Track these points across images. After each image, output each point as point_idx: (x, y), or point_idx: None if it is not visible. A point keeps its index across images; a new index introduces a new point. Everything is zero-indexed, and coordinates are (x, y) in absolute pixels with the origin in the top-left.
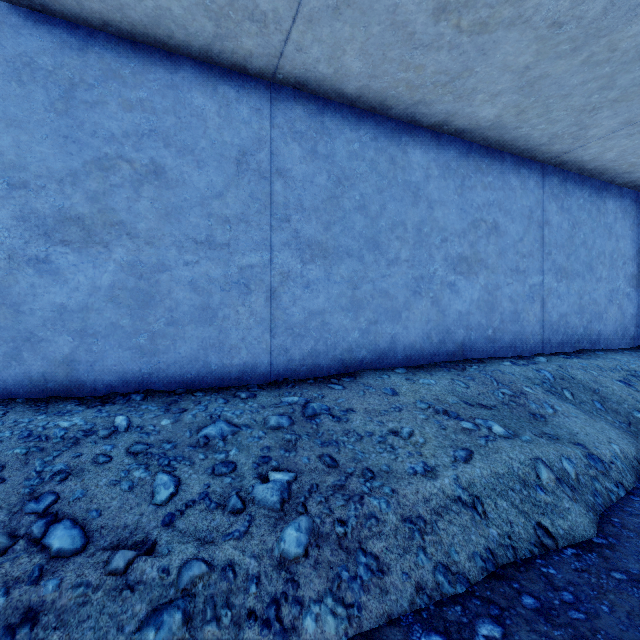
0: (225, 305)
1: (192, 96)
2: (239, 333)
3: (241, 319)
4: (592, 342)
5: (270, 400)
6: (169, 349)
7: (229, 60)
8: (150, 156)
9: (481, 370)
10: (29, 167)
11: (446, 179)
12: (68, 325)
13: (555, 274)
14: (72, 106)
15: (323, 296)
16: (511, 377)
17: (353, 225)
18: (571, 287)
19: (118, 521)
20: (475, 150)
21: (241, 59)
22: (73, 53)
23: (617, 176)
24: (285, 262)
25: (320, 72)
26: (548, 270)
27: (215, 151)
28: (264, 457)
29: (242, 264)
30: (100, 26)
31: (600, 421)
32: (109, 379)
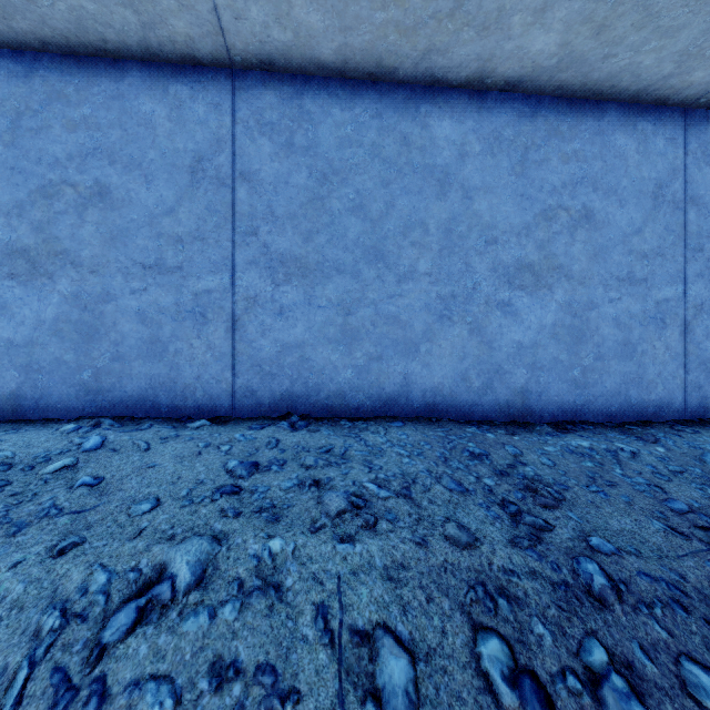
0: (643, 340)
1: (615, 138)
2: (655, 368)
3: (657, 354)
4: None
5: None
6: (596, 383)
7: (656, 96)
8: (582, 202)
9: None
10: (497, 225)
11: None
12: (523, 359)
13: None
14: (526, 167)
15: None
16: None
17: None
18: None
19: None
20: None
21: (671, 92)
22: (526, 121)
23: None
24: (698, 294)
25: None
26: None
27: (634, 188)
28: None
29: (658, 298)
30: (549, 92)
31: None
32: (551, 408)
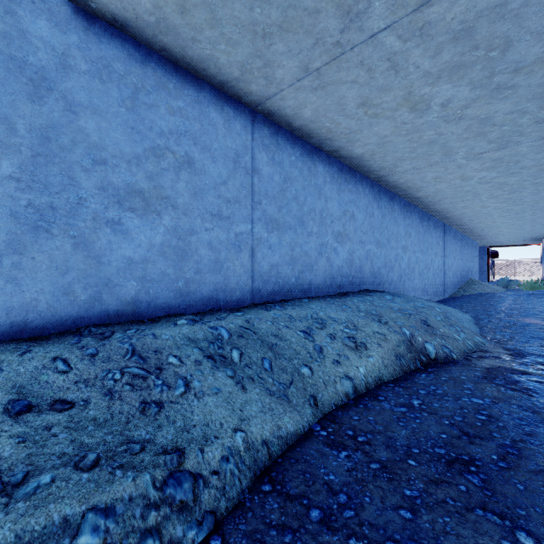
0: None
1: None
2: None
3: None
4: (304, 291)
5: None
6: None
7: None
8: None
9: (129, 336)
10: None
11: (104, 81)
12: None
13: (266, 224)
14: None
15: None
16: (164, 343)
17: None
18: (283, 238)
19: None
20: (157, 61)
21: None
22: None
23: (323, 142)
24: None
25: None
26: (258, 219)
27: None
28: None
29: None
30: None
31: (254, 389)
32: None
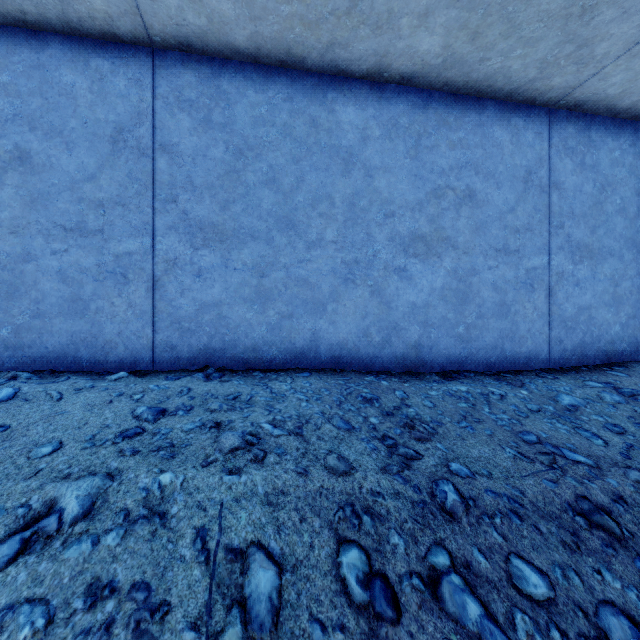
0: (516, 302)
1: (493, 130)
2: (525, 325)
3: (527, 313)
4: None
5: (574, 382)
6: (478, 338)
7: (525, 96)
8: (466, 183)
9: None
10: (395, 201)
11: None
12: (416, 318)
13: None
14: (419, 151)
15: (589, 293)
16: None
17: (614, 227)
18: None
19: (593, 453)
20: None
21: (537, 94)
22: (419, 111)
23: None
24: (559, 264)
25: (605, 94)
26: None
27: (509, 173)
28: (637, 423)
29: (528, 267)
30: (438, 87)
31: None
32: (440, 360)
